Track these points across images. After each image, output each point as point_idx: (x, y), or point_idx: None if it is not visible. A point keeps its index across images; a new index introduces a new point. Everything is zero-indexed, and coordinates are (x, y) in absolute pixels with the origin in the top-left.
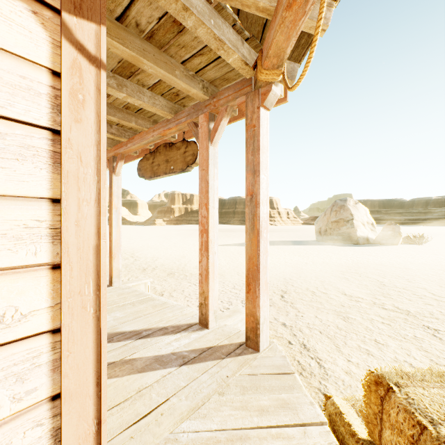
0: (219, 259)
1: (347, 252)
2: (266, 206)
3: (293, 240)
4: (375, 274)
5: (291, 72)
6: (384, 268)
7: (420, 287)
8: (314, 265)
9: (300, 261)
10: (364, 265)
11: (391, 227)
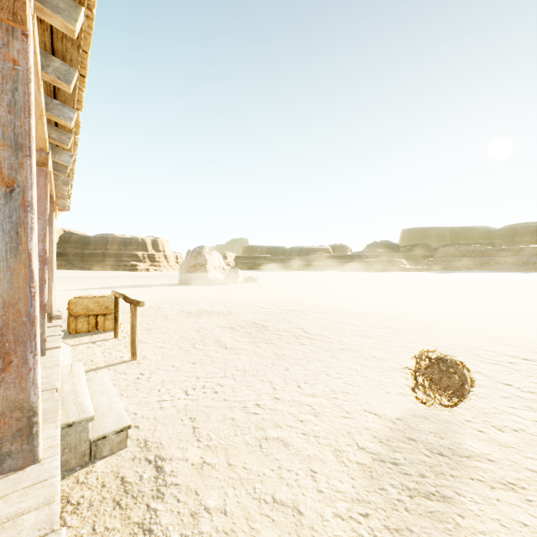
0: (57, 298)
1: (188, 289)
2: (55, 255)
3: (157, 283)
4: (178, 298)
5: (65, 206)
6: (191, 295)
7: (190, 300)
8: (144, 297)
9: (137, 295)
10: (182, 295)
11: (233, 270)
